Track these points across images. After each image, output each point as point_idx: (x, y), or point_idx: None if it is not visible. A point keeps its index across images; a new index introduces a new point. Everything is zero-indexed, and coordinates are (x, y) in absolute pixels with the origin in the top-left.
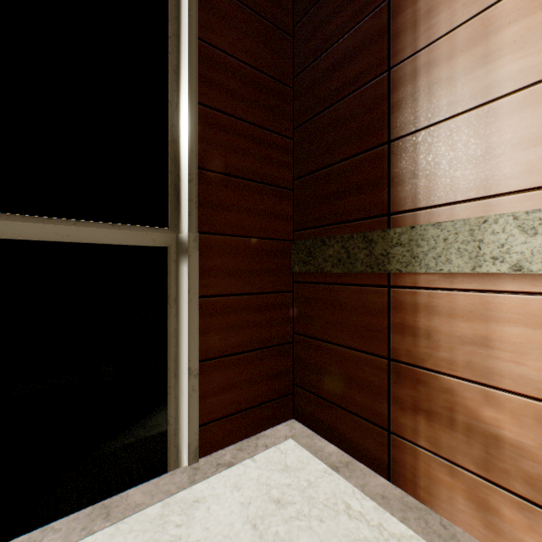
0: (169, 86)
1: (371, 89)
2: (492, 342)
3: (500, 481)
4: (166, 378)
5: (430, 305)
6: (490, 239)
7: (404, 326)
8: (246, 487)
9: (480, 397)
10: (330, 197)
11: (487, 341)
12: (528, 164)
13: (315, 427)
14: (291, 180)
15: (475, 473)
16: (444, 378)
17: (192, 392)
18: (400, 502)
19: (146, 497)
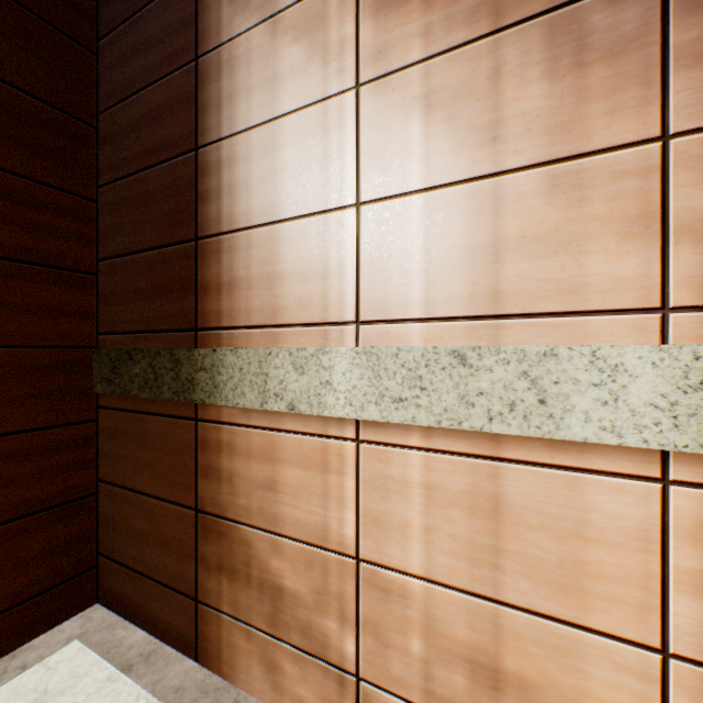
0: None
1: (181, 166)
2: (278, 485)
3: (283, 635)
4: None
5: (232, 443)
6: (274, 373)
7: (210, 469)
8: None
9: (270, 547)
10: (140, 295)
11: (275, 484)
12: (302, 298)
13: (123, 610)
14: (95, 260)
15: (266, 632)
16: (243, 528)
17: None
18: (197, 689)
19: None
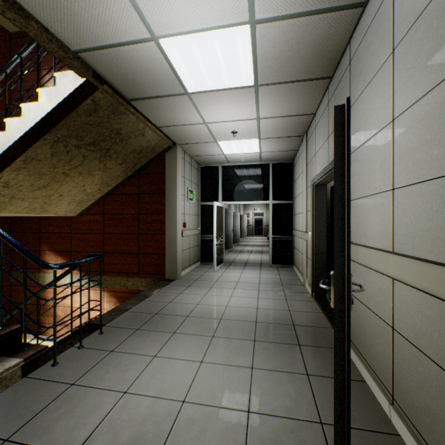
0: None
1: None
2: None
3: None
4: None
5: None
6: None
7: None
8: None
9: None
10: None
11: None
12: None
13: None
14: None
15: None
16: None
17: None
18: None
19: None
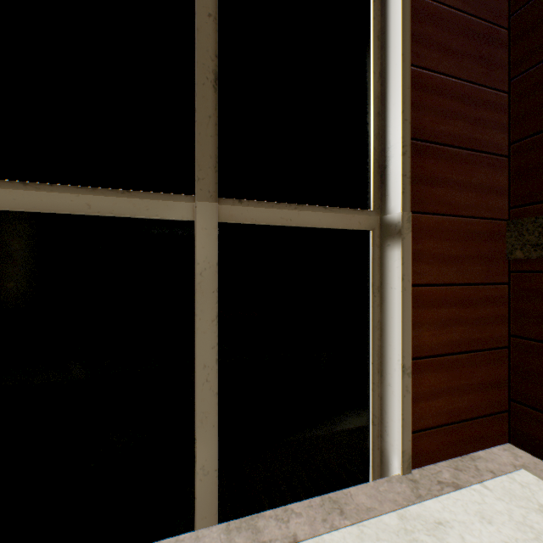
0: (373, 55)
1: None
2: None
3: None
4: (369, 374)
5: None
6: None
7: None
8: (499, 522)
9: None
10: None
11: None
12: None
13: None
14: (505, 145)
15: None
16: None
17: (405, 393)
18: None
19: (373, 502)
